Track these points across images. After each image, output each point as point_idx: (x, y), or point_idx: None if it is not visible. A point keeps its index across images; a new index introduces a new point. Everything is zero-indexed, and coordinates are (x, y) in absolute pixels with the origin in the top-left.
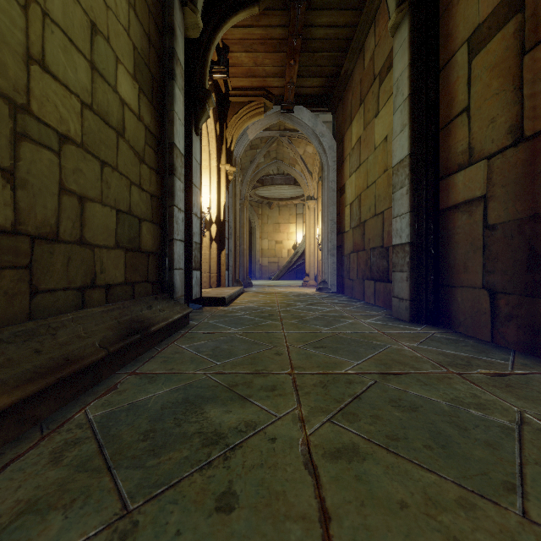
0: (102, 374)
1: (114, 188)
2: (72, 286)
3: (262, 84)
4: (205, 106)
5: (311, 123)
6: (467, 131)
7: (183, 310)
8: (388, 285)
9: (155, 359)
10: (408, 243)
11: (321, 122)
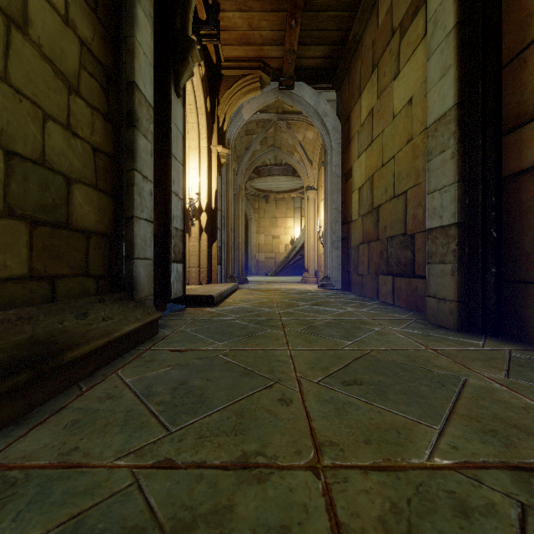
0: None
1: None
2: None
3: (258, 55)
4: (188, 58)
5: (313, 101)
6: None
7: (146, 316)
8: (413, 281)
9: (60, 417)
10: (455, 225)
11: (324, 100)
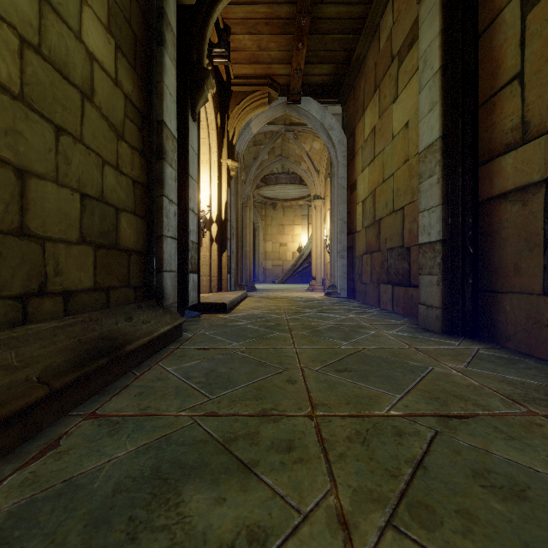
0: (42, 421)
1: (77, 164)
2: (4, 294)
3: (266, 72)
4: (203, 87)
5: (319, 116)
6: (520, 102)
7: (174, 321)
8: (409, 290)
9: (129, 390)
10: (440, 241)
11: (330, 115)
